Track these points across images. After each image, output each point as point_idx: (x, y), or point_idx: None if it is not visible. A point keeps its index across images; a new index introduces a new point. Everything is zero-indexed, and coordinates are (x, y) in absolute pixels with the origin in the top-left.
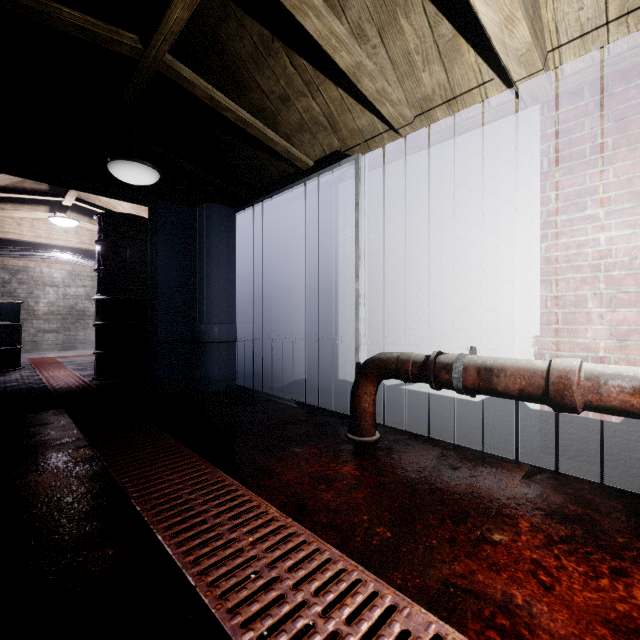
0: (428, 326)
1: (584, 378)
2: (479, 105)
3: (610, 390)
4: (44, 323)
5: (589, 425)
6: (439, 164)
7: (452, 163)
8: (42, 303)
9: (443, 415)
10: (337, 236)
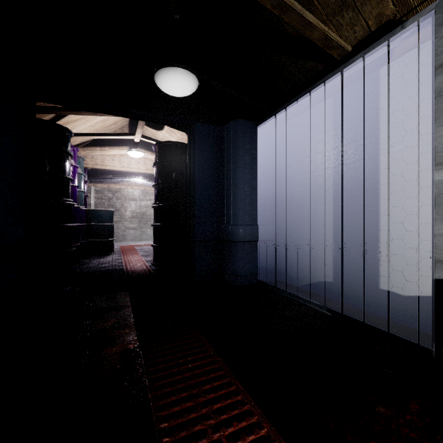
0: None
1: None
2: None
3: None
4: (129, 223)
5: None
6: None
7: None
8: (128, 211)
9: None
10: (377, 127)
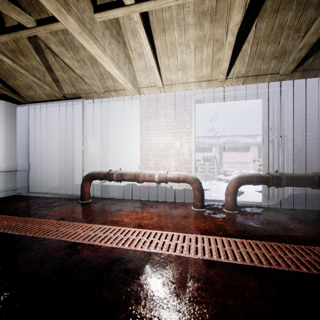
0: (110, 162)
1: (142, 174)
2: (124, 94)
3: (146, 176)
4: None
5: (150, 188)
6: (113, 108)
7: (117, 109)
8: None
9: (114, 191)
10: (74, 126)
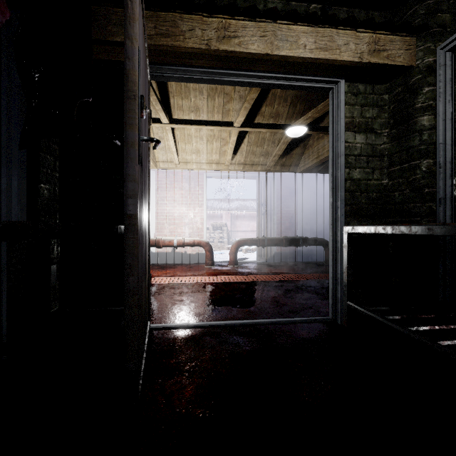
0: None
1: (162, 240)
2: None
3: (166, 242)
4: None
5: (165, 254)
6: None
7: None
8: None
9: None
10: None
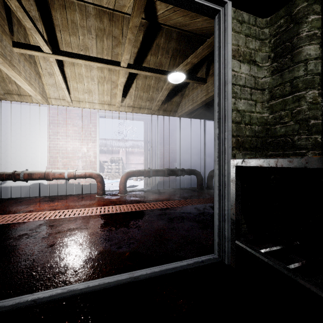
0: (10, 163)
1: (52, 173)
2: (30, 100)
3: (56, 174)
4: None
5: (58, 185)
6: (15, 110)
7: (20, 112)
8: None
9: (16, 192)
10: None
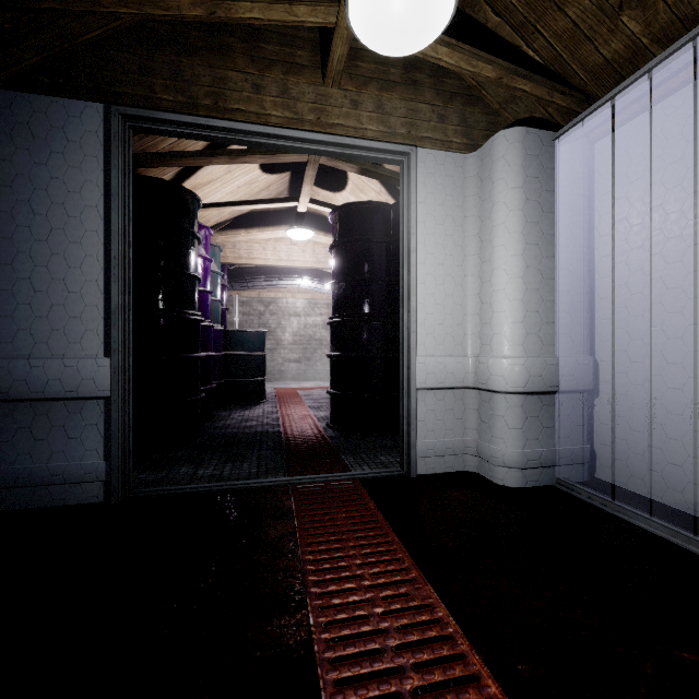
0: None
1: None
2: None
3: None
4: (289, 353)
5: None
6: None
7: None
8: (287, 333)
9: None
10: None
